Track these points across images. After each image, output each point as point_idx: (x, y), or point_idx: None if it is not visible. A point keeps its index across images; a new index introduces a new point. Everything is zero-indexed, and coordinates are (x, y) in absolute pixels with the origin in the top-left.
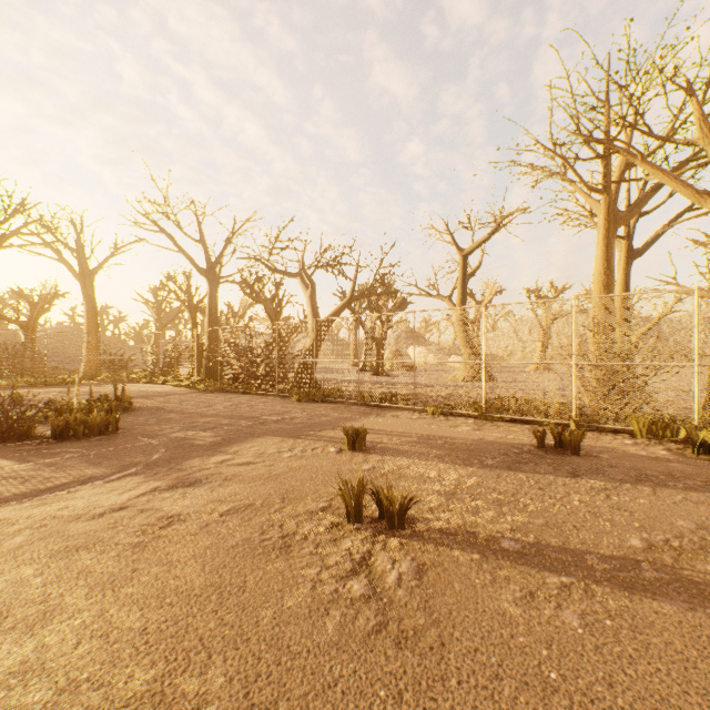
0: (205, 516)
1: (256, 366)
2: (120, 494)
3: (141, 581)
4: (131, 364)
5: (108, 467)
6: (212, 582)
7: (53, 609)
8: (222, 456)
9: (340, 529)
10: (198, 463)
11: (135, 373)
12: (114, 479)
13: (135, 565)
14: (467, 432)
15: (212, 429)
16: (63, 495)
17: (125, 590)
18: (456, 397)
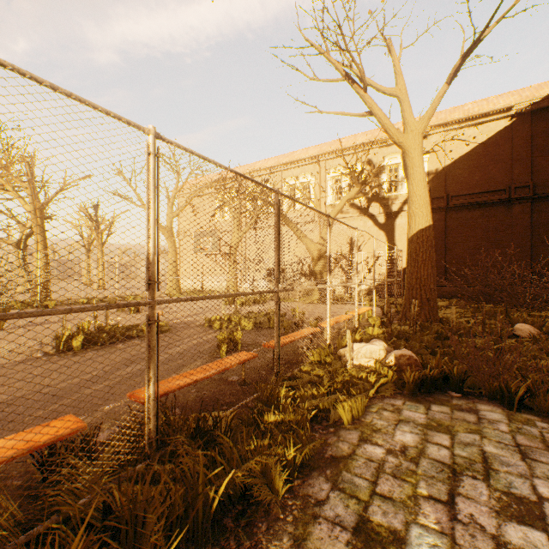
0: None
1: None
2: None
3: None
4: None
5: None
6: None
7: None
8: None
9: None
10: None
11: None
12: None
13: None
14: None
15: None
16: None
17: None
18: None
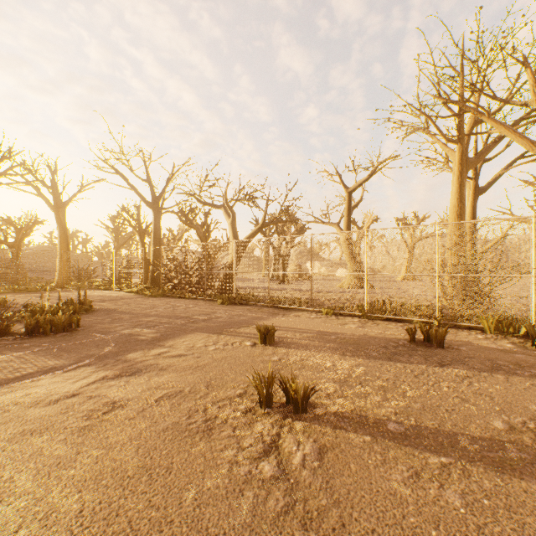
0: (142, 402)
1: (190, 277)
2: (74, 382)
3: (82, 464)
4: (95, 275)
5: (67, 359)
6: (143, 464)
7: (3, 492)
8: (160, 349)
9: (253, 413)
10: (140, 355)
11: (98, 282)
12: (71, 369)
13: (79, 447)
14: (354, 328)
15: (153, 327)
16: (27, 383)
17: (68, 472)
18: (344, 301)
